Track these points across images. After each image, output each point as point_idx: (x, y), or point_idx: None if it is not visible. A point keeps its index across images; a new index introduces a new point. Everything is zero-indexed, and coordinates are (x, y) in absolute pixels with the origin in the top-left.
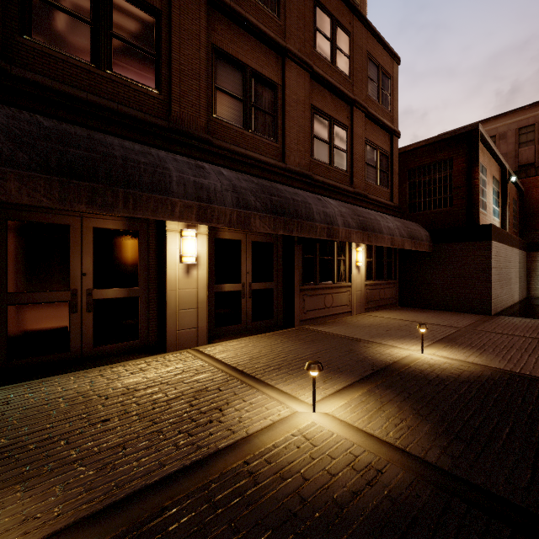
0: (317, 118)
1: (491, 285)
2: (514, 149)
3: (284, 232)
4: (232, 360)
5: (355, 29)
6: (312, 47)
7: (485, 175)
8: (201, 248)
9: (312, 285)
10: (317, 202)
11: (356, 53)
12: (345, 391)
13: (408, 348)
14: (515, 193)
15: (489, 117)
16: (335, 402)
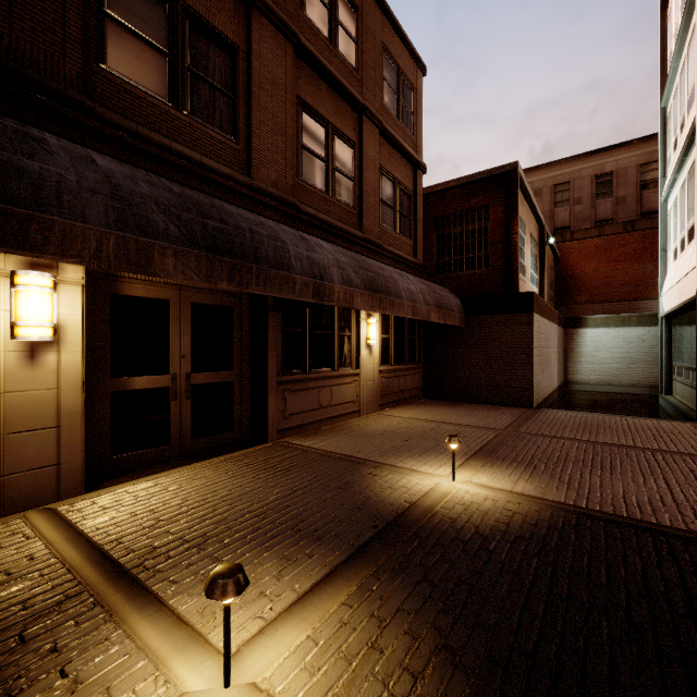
0: (307, 119)
1: (533, 370)
2: (550, 209)
3: (230, 286)
4: (114, 530)
5: (366, 4)
6: (299, 7)
7: (524, 232)
8: (68, 311)
9: (300, 374)
10: (298, 242)
11: (367, 40)
12: (315, 595)
13: (434, 472)
14: (552, 259)
15: (525, 169)
16: (285, 640)
